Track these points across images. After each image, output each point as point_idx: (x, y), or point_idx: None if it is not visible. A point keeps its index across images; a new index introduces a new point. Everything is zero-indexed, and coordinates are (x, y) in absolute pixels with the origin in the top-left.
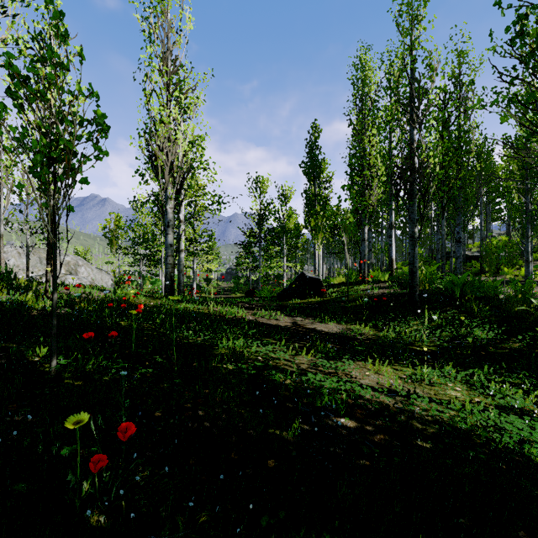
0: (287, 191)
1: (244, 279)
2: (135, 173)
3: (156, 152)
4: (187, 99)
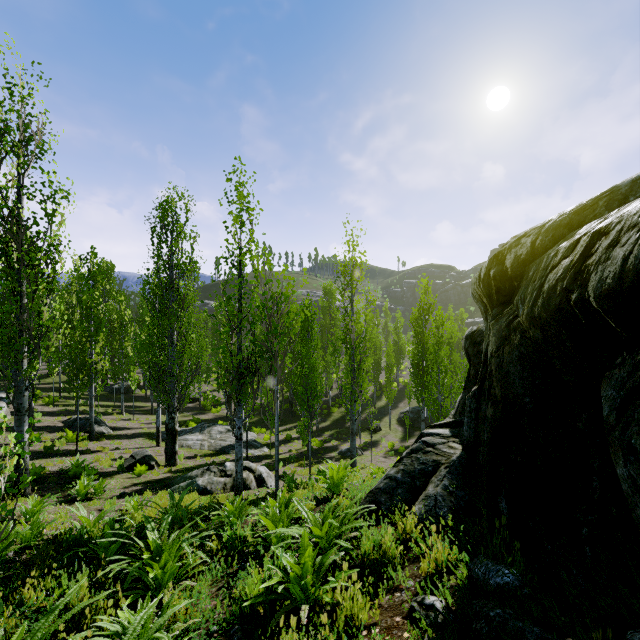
0: None
1: None
2: None
3: None
4: None
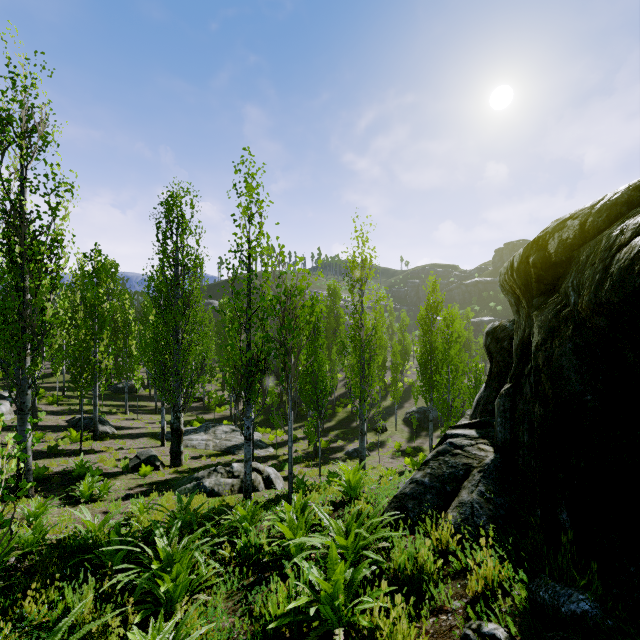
0: None
1: None
2: None
3: None
4: None
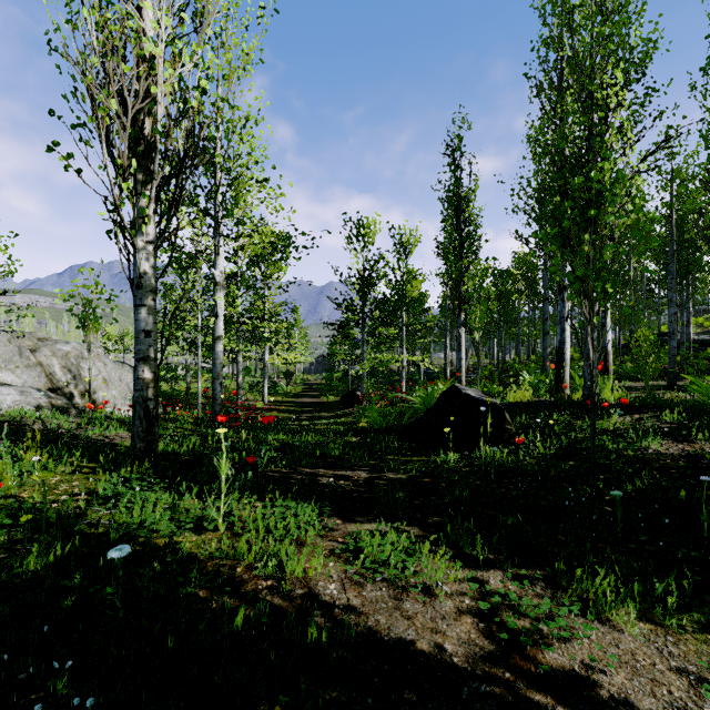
0: (407, 236)
1: (340, 372)
2: (48, 151)
3: (91, 88)
4: (225, 52)
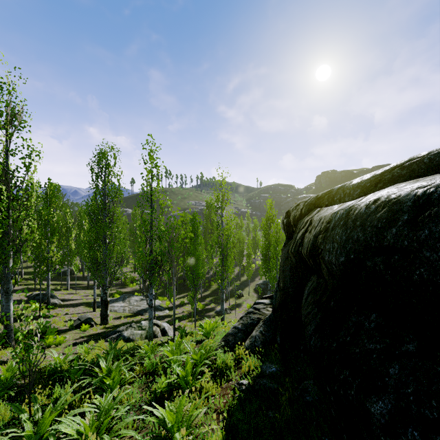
0: None
1: None
2: None
3: None
4: None
